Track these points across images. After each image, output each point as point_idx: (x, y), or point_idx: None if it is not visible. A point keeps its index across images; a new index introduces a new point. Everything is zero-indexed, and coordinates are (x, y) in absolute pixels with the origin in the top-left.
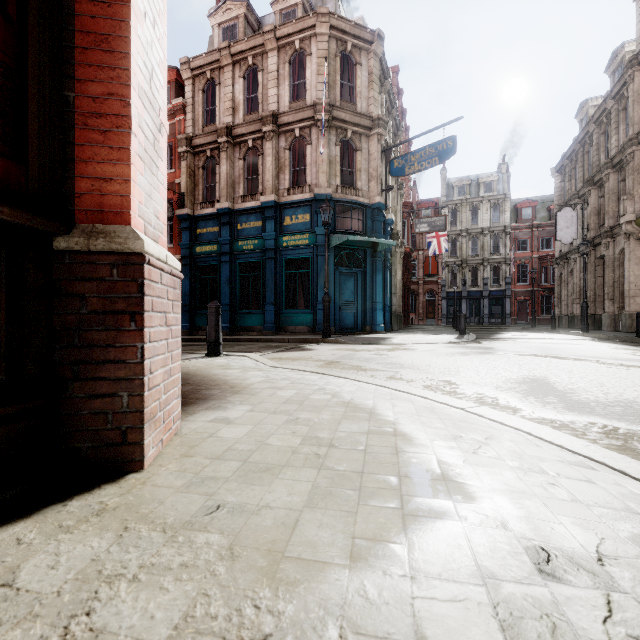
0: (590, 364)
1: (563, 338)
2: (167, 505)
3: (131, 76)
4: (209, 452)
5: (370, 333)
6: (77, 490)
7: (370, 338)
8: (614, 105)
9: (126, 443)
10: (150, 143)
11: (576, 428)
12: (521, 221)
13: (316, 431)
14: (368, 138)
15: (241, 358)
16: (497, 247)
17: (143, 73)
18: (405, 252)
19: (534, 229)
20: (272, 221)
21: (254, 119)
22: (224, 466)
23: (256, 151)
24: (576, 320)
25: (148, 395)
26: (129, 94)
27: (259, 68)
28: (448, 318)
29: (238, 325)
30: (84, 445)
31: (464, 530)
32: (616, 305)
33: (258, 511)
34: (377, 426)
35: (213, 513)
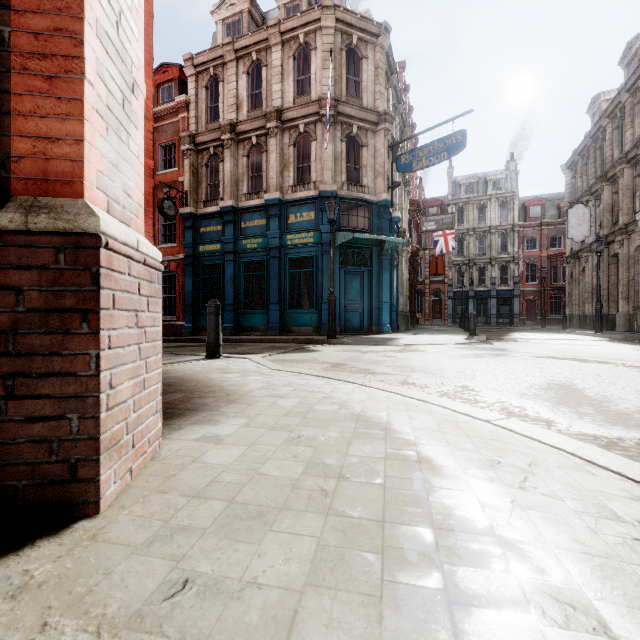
0: (617, 368)
1: (578, 339)
2: (115, 579)
3: (85, 7)
4: (188, 486)
5: (376, 333)
6: (1, 549)
7: (377, 339)
8: (629, 98)
9: (76, 480)
10: (117, 102)
11: (628, 447)
12: (530, 219)
13: (322, 455)
14: (374, 134)
15: (242, 360)
16: (505, 246)
17: (105, 11)
18: (411, 251)
19: (543, 227)
20: (276, 219)
21: (258, 115)
22: (203, 509)
23: (260, 148)
24: (588, 320)
25: (107, 416)
26: (82, 30)
27: (263, 63)
28: (455, 318)
29: (242, 325)
30: (21, 483)
31: (546, 637)
32: (631, 305)
33: (240, 592)
34: (395, 448)
35: (176, 596)
